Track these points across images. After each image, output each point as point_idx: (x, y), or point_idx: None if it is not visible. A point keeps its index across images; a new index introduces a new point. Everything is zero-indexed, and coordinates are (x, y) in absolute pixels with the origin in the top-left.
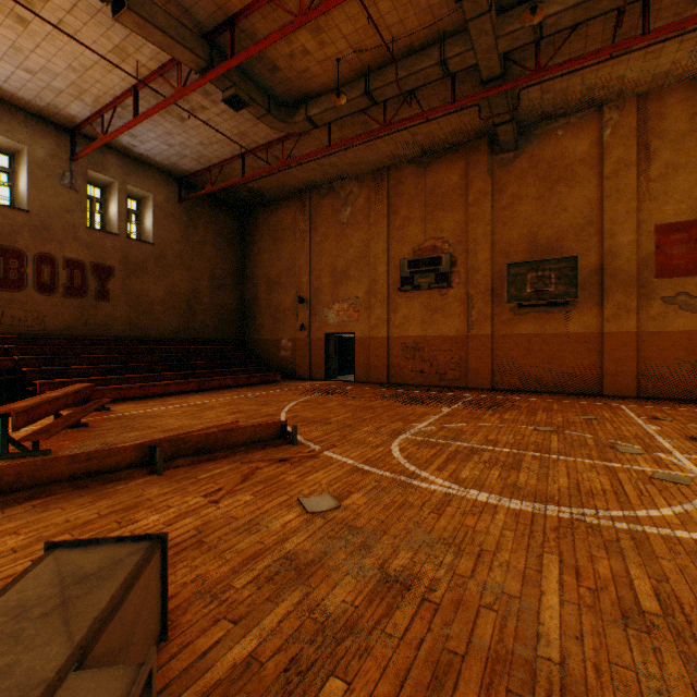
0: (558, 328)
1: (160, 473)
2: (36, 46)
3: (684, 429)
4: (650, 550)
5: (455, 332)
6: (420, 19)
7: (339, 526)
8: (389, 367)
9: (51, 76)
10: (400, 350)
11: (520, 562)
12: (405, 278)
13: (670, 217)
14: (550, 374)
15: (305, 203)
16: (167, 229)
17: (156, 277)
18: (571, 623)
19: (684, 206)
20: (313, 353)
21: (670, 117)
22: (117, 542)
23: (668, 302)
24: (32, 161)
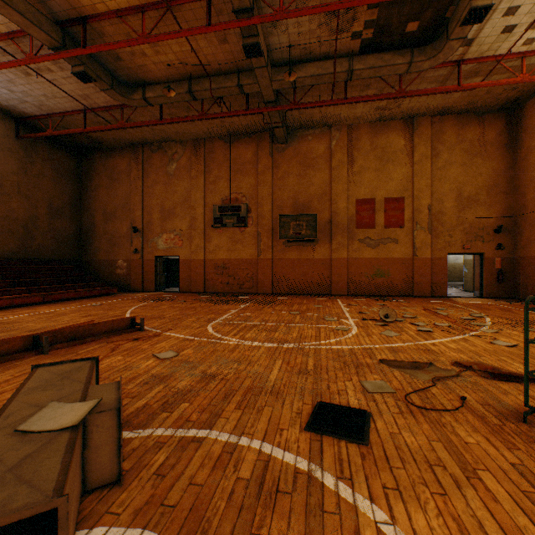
0: (309, 255)
1: (47, 353)
2: None
3: (360, 309)
4: (319, 353)
5: (250, 257)
6: (226, 56)
7: (179, 362)
8: (205, 281)
9: None
10: (213, 268)
11: (266, 363)
12: (217, 218)
13: (362, 195)
14: (305, 283)
15: (139, 154)
16: (4, 161)
17: None
18: (280, 376)
19: (368, 190)
20: (145, 271)
21: (362, 141)
22: (72, 362)
23: (361, 242)
24: None
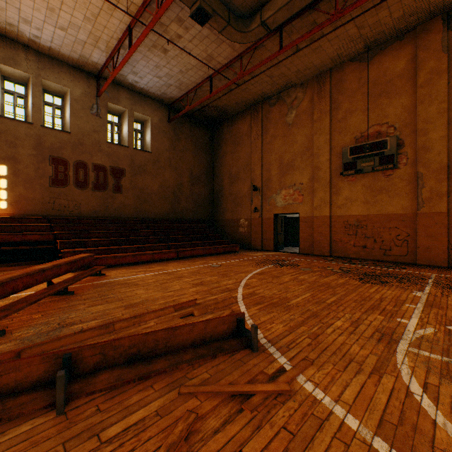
0: None
1: (59, 409)
2: (61, 3)
3: None
4: None
5: (402, 210)
6: None
7: None
8: (331, 242)
9: (76, 30)
10: (341, 227)
11: None
12: (347, 163)
13: None
14: None
15: (258, 113)
16: (160, 141)
17: (152, 175)
18: None
19: None
20: (264, 229)
21: None
22: None
23: None
24: (72, 98)
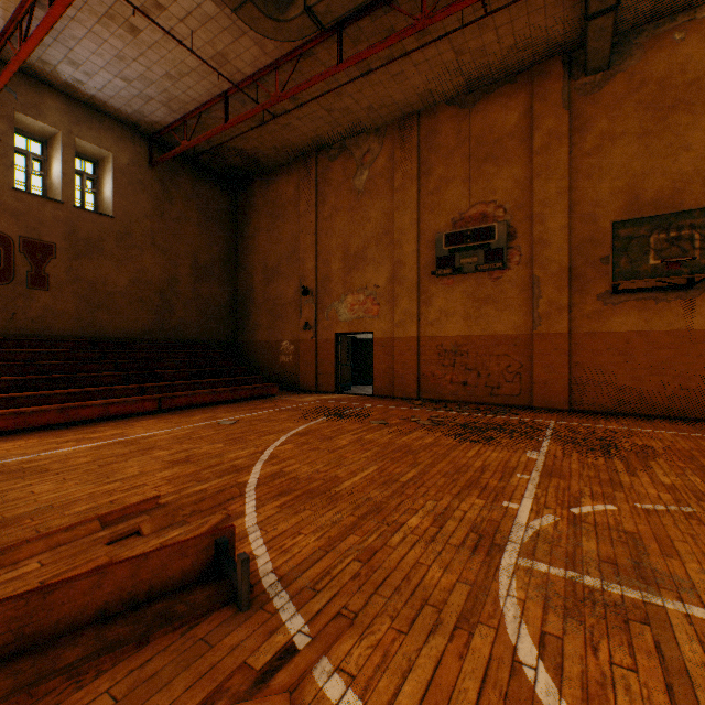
0: (675, 322)
1: None
2: None
3: None
4: None
5: (514, 330)
6: None
7: None
8: (419, 377)
9: None
10: (434, 354)
11: None
12: (442, 258)
13: None
14: (662, 389)
15: (310, 168)
16: (133, 199)
17: (117, 260)
18: None
19: None
20: (320, 358)
21: None
22: None
23: None
24: None
